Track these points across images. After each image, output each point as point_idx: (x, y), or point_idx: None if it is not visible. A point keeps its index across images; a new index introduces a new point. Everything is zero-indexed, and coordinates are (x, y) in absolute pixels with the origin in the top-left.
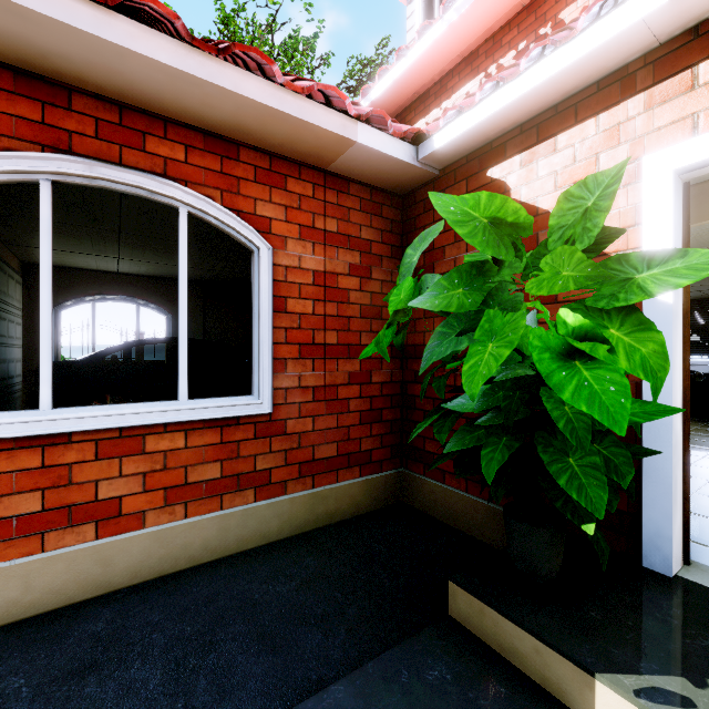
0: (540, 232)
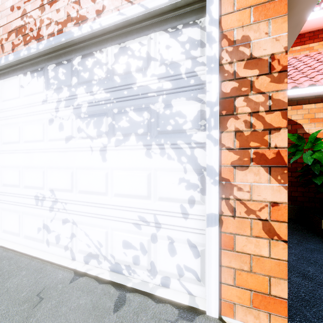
0: (297, 129)
